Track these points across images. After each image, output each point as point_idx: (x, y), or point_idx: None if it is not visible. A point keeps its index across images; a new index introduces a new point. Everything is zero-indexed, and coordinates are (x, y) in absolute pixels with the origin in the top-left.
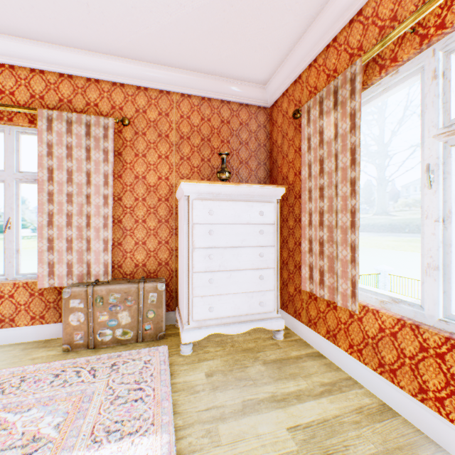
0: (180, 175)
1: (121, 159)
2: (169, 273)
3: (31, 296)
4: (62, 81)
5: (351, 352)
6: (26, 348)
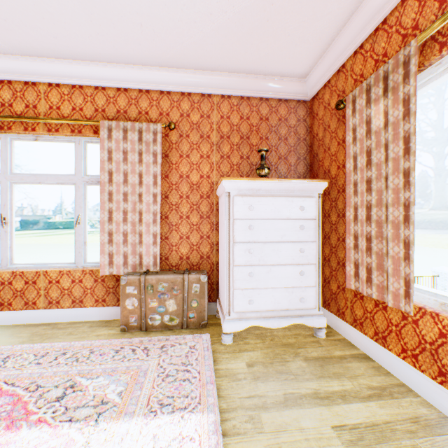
0: (221, 173)
1: (167, 161)
2: (210, 266)
3: (95, 282)
4: (119, 95)
5: (404, 357)
6: (92, 325)
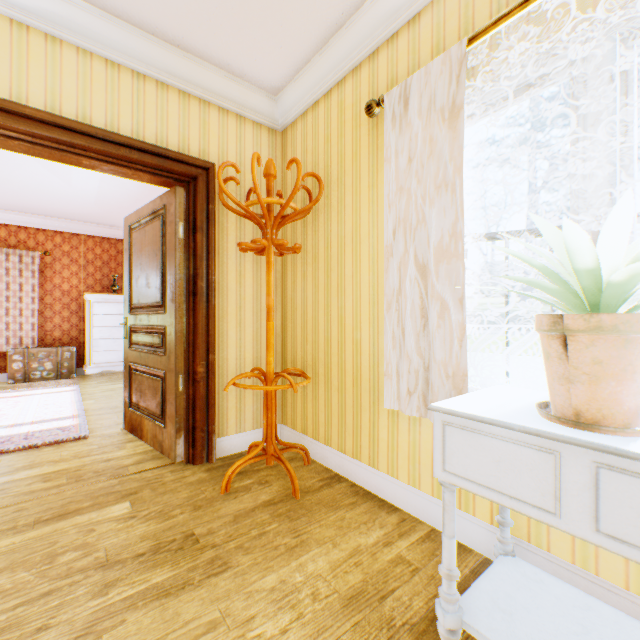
0: (88, 285)
1: (44, 275)
2: (79, 344)
3: None
4: (1, 228)
5: None
6: None
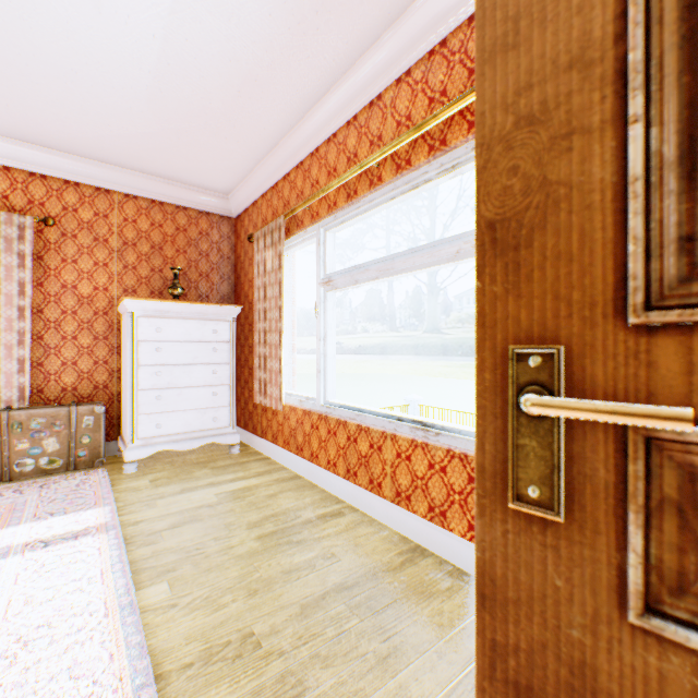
0: (125, 286)
1: (42, 264)
2: (110, 397)
3: None
4: None
5: (285, 446)
6: None
